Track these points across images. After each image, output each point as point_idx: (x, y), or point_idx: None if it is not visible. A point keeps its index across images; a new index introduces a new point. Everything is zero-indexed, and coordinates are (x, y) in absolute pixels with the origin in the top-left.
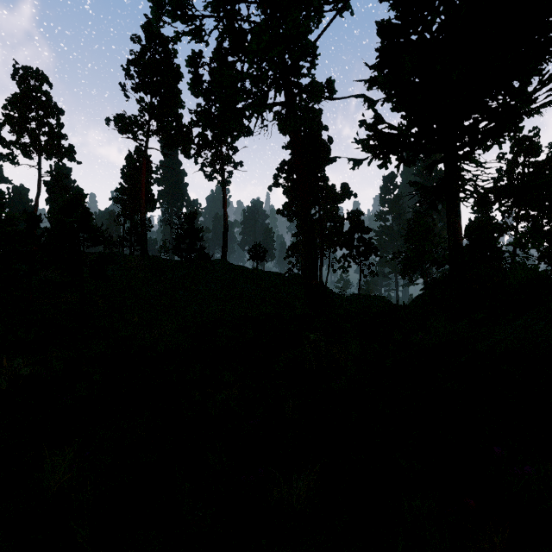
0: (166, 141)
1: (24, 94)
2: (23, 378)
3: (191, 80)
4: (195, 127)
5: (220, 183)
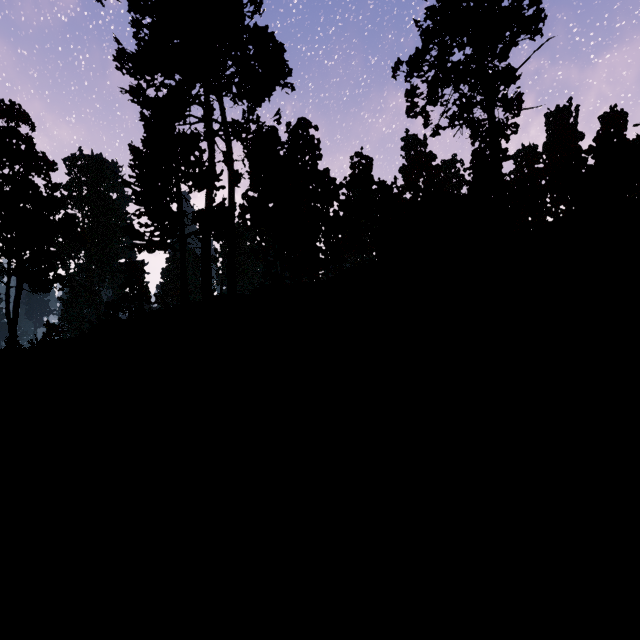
0: None
1: None
2: None
3: None
4: None
5: None
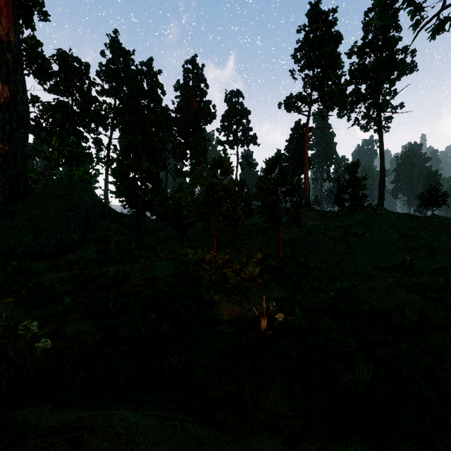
0: (327, 103)
1: (230, 109)
2: (277, 322)
3: (380, 9)
4: (349, 85)
5: (376, 131)
